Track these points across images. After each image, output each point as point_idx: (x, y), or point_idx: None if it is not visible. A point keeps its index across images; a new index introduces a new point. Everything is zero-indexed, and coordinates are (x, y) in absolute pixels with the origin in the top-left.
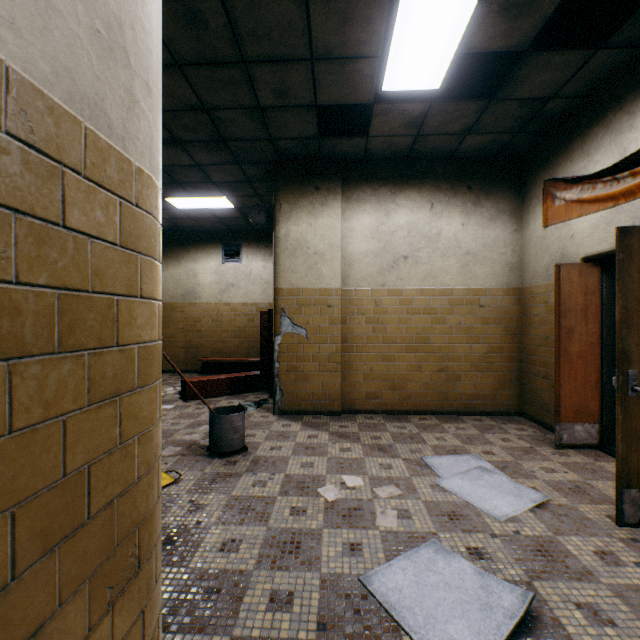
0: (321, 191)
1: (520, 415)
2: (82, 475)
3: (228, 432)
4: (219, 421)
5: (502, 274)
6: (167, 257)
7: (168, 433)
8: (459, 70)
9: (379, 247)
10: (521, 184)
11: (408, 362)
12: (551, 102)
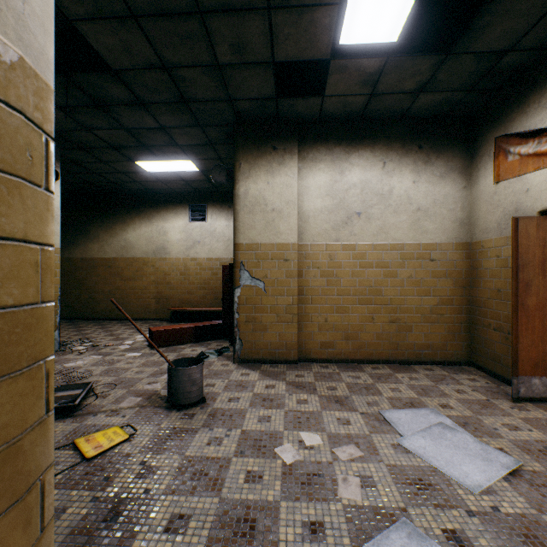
0: (278, 151)
1: (469, 365)
2: None
3: (186, 385)
4: (177, 374)
5: (452, 229)
6: (140, 217)
7: (131, 382)
8: (415, 25)
9: (333, 204)
10: (470, 143)
11: (361, 313)
12: (508, 55)
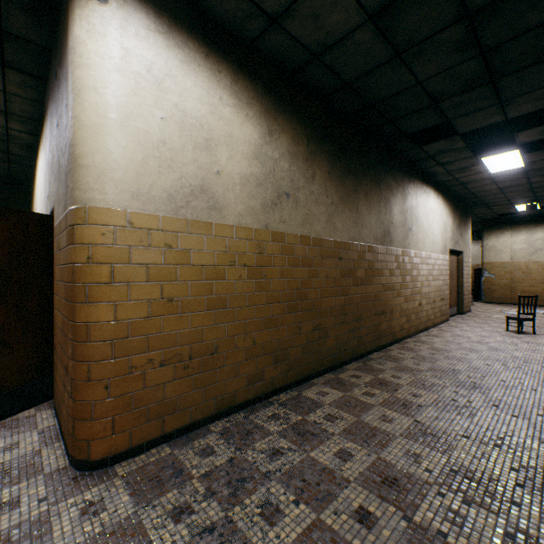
0: (500, 229)
1: None
2: (468, 283)
3: None
4: None
5: None
6: None
7: None
8: None
9: (527, 246)
10: None
11: (541, 287)
12: None
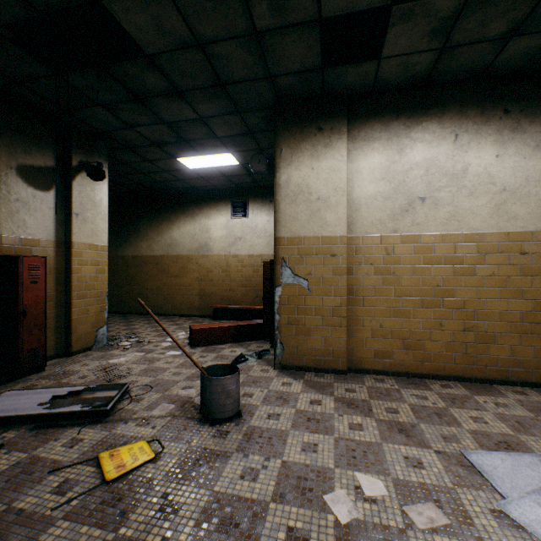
0: (324, 131)
1: None
2: None
3: (219, 396)
4: (210, 383)
5: None
6: (184, 215)
7: (167, 385)
8: None
9: (390, 189)
10: None
11: (426, 318)
12: None
